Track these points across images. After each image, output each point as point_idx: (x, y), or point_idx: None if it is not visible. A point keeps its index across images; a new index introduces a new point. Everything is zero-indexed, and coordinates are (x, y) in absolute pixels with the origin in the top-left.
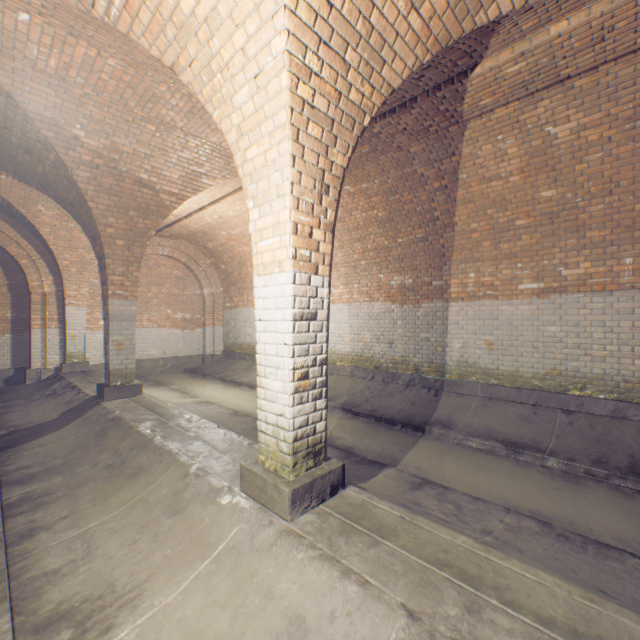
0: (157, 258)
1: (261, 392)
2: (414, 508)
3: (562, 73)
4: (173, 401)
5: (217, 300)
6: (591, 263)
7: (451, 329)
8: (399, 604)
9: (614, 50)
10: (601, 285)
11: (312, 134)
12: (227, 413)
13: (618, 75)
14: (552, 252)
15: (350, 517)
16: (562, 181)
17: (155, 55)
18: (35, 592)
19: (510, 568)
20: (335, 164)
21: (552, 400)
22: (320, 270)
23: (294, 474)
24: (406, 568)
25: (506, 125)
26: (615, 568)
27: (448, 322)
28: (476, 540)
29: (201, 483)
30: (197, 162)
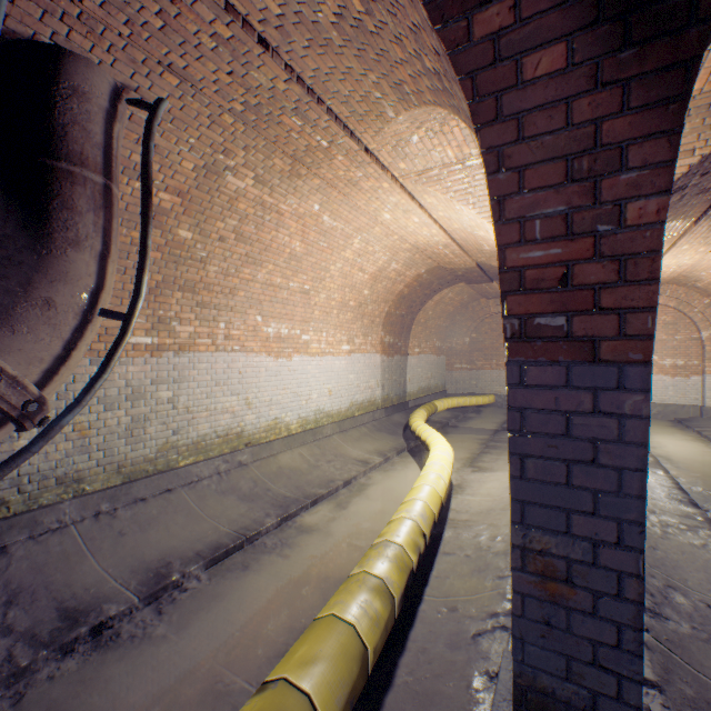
0: None
1: None
2: None
3: None
4: None
5: None
6: None
7: None
8: None
9: None
10: None
11: None
12: None
13: None
14: None
15: None
16: None
17: None
18: (476, 462)
19: None
20: None
21: None
22: None
23: None
24: None
25: None
26: None
27: None
28: None
29: None
30: None
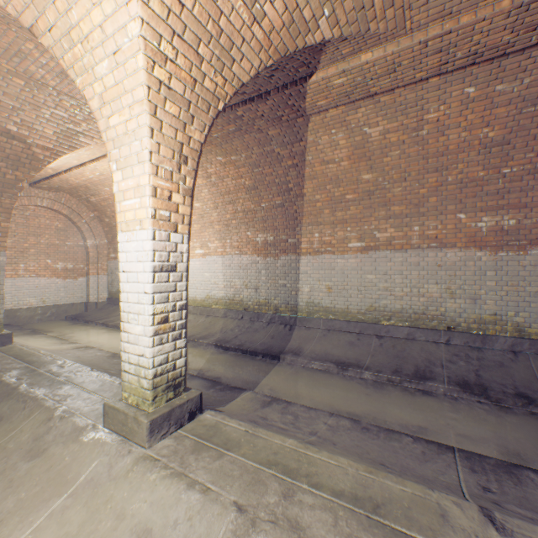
0: (35, 209)
1: (125, 336)
2: (261, 422)
3: (372, 90)
4: (49, 348)
5: (101, 251)
6: (394, 229)
7: (302, 277)
8: (232, 502)
9: (403, 80)
10: (400, 245)
11: (170, 111)
12: (106, 356)
13: (407, 97)
14: (370, 220)
15: (203, 437)
16: (376, 168)
17: (12, 13)
18: None
19: (320, 458)
20: (193, 139)
21: (370, 329)
22: (180, 228)
23: (154, 406)
24: (243, 472)
25: (337, 122)
26: (395, 446)
27: (300, 271)
28: (301, 441)
29: (65, 424)
30: (73, 121)
